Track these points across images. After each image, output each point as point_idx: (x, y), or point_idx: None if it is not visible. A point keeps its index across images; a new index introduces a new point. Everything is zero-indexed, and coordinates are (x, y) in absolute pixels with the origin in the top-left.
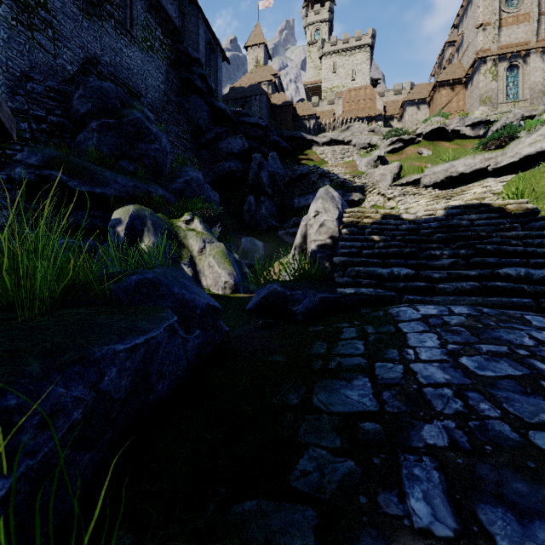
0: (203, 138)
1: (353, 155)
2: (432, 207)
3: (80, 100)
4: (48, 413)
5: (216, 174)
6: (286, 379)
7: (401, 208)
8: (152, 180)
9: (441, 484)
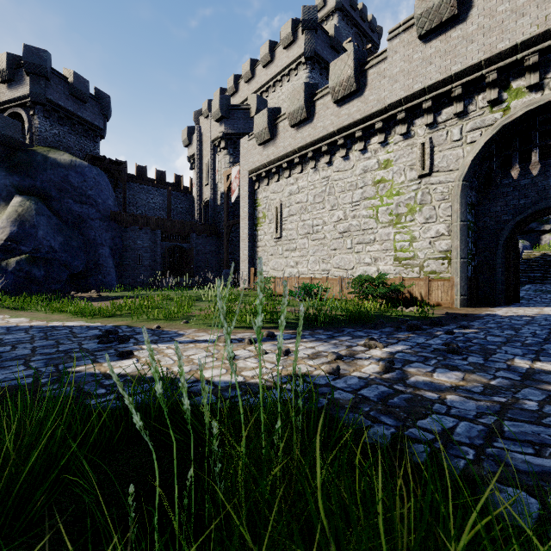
0: None
1: None
2: None
3: None
4: None
5: None
6: None
7: None
8: None
9: None
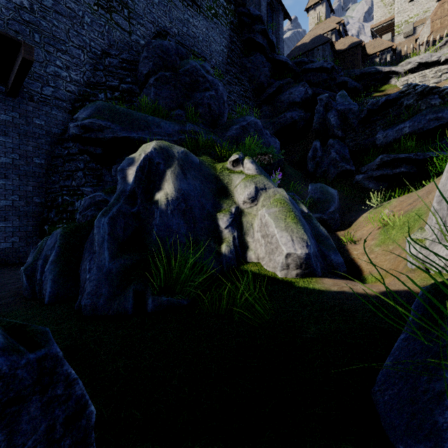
0: (265, 94)
1: None
2: None
3: (143, 62)
4: None
5: (277, 126)
6: None
7: None
8: (205, 128)
9: None
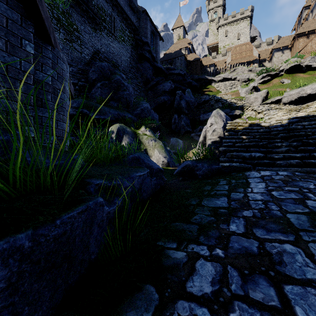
0: (150, 84)
1: (238, 86)
2: (280, 118)
3: (92, 73)
4: (125, 187)
5: (156, 103)
6: (191, 197)
7: (266, 118)
8: (125, 110)
9: (243, 224)
